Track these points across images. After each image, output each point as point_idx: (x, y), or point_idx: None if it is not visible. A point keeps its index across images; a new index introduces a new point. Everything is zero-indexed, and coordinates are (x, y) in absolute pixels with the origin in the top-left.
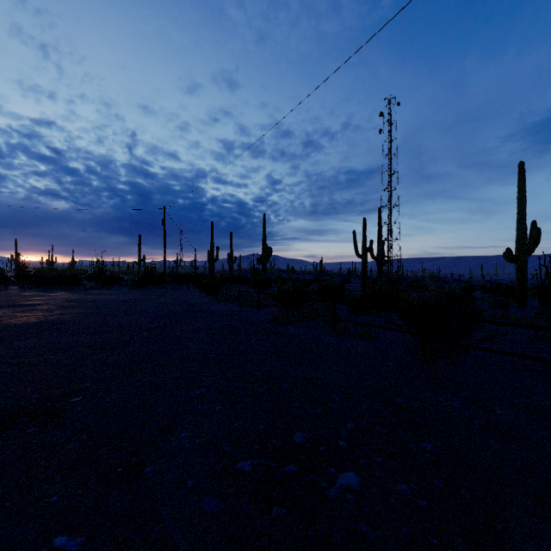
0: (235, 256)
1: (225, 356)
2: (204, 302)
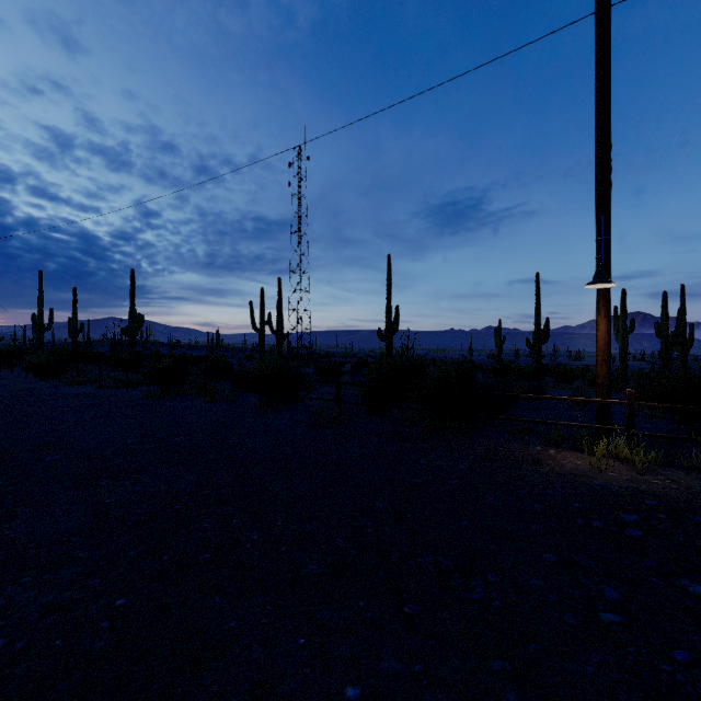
0: (82, 323)
1: (100, 419)
2: (43, 386)
